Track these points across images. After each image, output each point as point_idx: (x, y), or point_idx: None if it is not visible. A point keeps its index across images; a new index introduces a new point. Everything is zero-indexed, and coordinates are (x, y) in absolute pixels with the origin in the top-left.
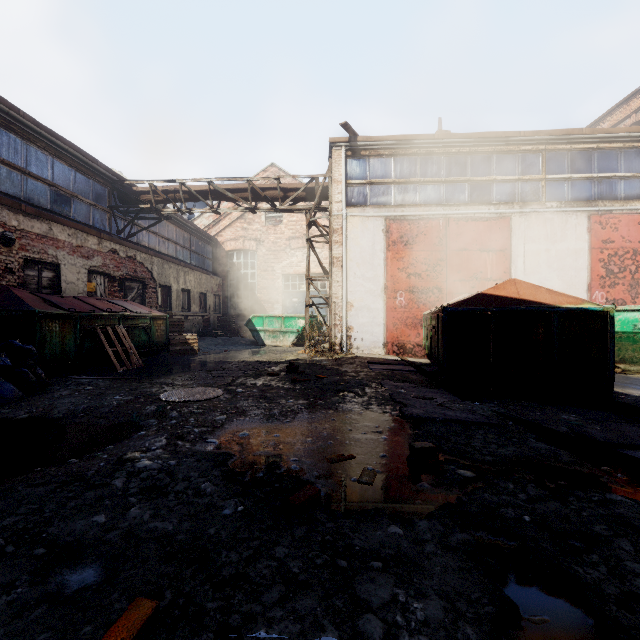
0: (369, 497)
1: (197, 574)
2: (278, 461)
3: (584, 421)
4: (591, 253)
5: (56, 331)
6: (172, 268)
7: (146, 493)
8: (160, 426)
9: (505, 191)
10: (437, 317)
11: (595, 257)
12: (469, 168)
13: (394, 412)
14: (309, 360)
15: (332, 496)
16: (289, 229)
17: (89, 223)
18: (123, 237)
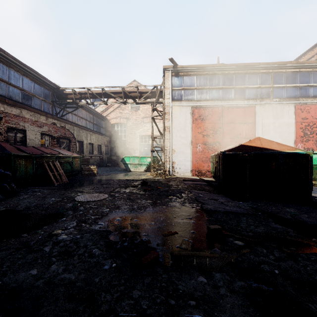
0: (186, 257)
1: (86, 309)
2: (136, 235)
3: (298, 212)
4: (296, 124)
5: (23, 164)
6: (84, 132)
7: (62, 255)
8: (74, 215)
9: (252, 93)
10: (219, 157)
11: (298, 126)
12: (234, 81)
13: (197, 207)
14: (153, 179)
15: (165, 257)
16: (143, 113)
17: (41, 109)
18: (59, 116)
